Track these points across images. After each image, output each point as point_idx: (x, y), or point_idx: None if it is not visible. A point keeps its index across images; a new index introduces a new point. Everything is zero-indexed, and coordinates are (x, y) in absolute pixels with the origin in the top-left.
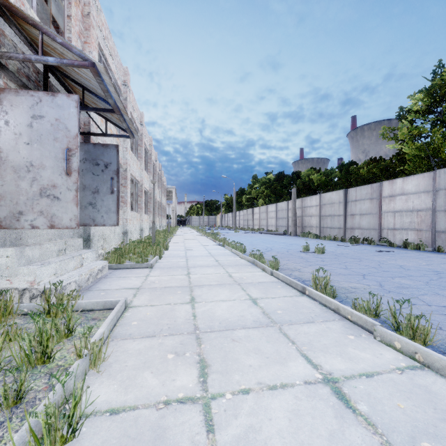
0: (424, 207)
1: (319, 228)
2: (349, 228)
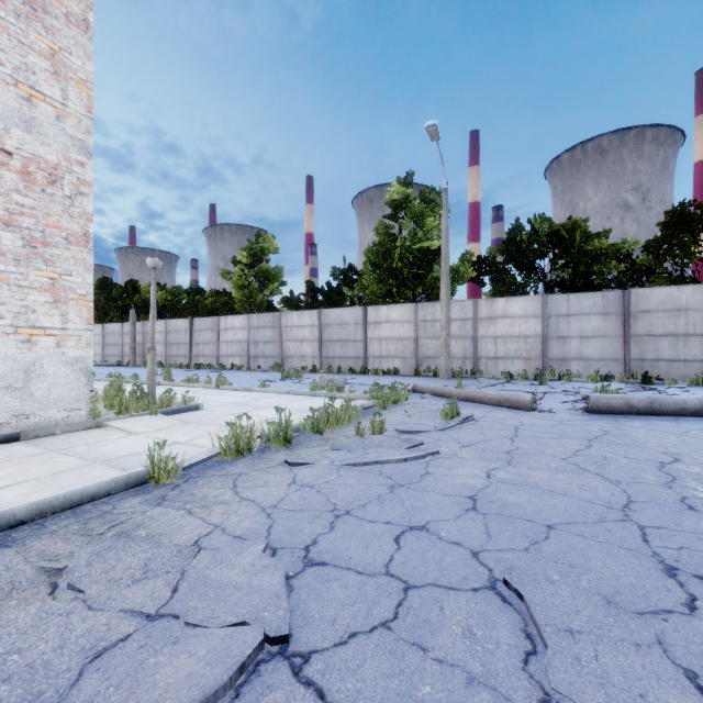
0: (244, 339)
1: (165, 357)
2: (195, 356)
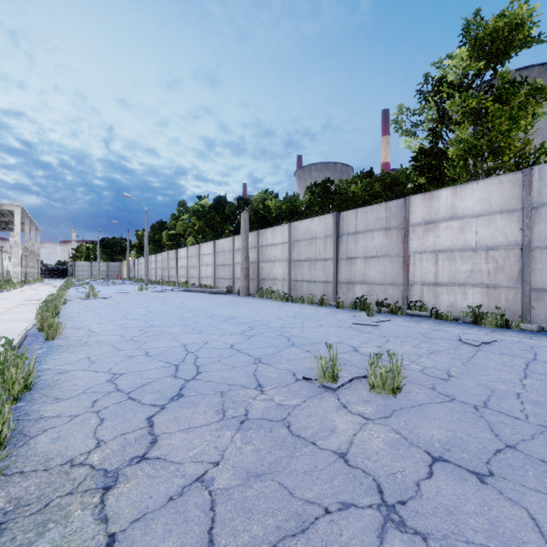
0: (502, 241)
1: (289, 283)
2: (344, 282)
